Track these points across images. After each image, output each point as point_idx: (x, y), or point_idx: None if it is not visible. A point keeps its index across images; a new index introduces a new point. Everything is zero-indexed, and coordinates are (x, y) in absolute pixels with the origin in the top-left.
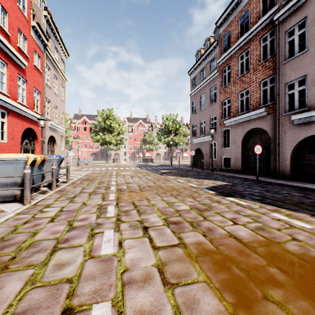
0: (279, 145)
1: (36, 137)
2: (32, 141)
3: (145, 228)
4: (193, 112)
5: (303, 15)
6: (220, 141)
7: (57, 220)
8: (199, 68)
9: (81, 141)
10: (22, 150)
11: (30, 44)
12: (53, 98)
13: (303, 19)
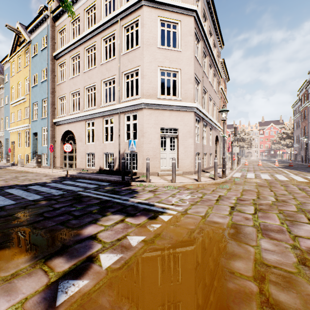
0: (308, 151)
1: None
2: None
3: None
4: (294, 129)
5: None
6: (300, 147)
7: None
8: (295, 106)
9: None
10: None
11: None
12: None
13: None
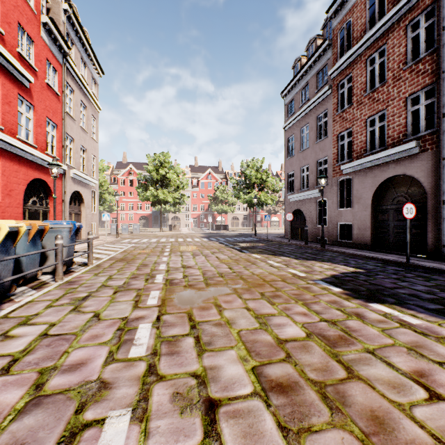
0: None
1: (51, 193)
2: (44, 200)
3: (209, 408)
4: (288, 155)
5: None
6: (334, 198)
7: (20, 366)
8: (298, 85)
9: (127, 200)
10: (27, 213)
11: (40, 50)
12: (78, 135)
13: None
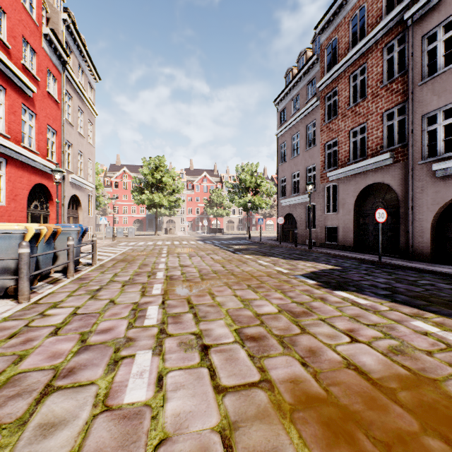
0: (413, 209)
1: (51, 197)
2: (45, 204)
3: (204, 348)
4: (281, 161)
5: (451, 10)
6: (321, 203)
7: (64, 331)
8: (290, 95)
9: (120, 203)
10: (30, 216)
11: (42, 60)
12: (76, 140)
13: (451, 16)
